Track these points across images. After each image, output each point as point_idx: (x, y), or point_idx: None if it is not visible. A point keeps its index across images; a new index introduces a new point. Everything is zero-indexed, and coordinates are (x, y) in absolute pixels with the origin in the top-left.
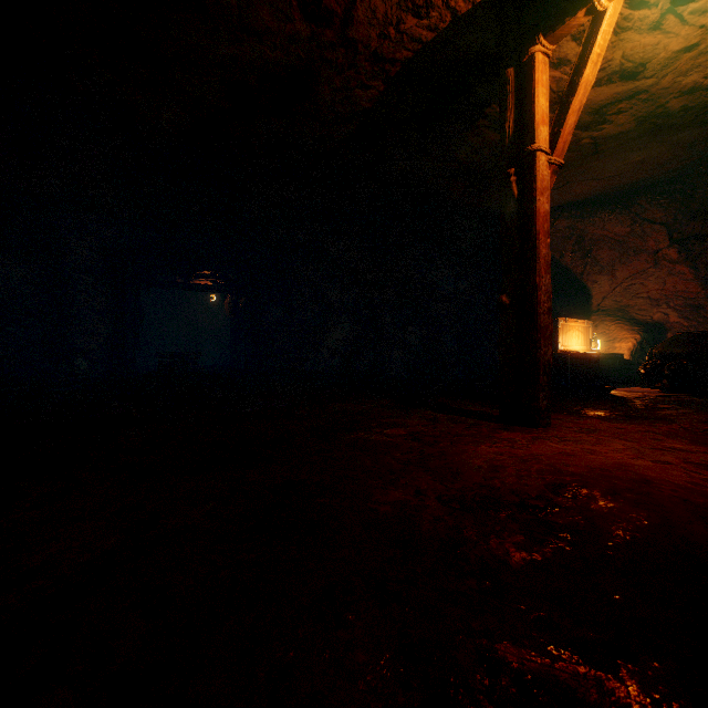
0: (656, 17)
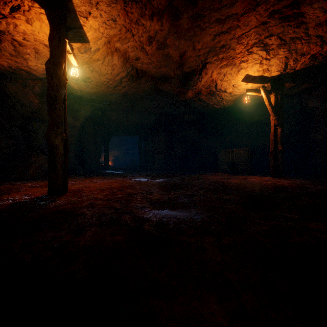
0: (3, 13)
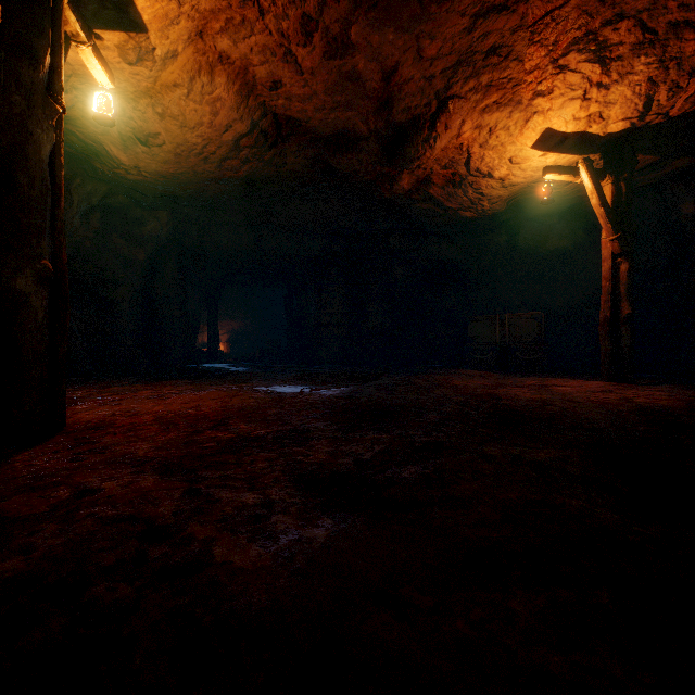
0: None
